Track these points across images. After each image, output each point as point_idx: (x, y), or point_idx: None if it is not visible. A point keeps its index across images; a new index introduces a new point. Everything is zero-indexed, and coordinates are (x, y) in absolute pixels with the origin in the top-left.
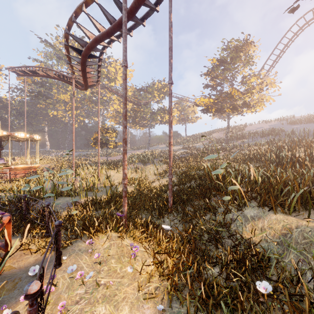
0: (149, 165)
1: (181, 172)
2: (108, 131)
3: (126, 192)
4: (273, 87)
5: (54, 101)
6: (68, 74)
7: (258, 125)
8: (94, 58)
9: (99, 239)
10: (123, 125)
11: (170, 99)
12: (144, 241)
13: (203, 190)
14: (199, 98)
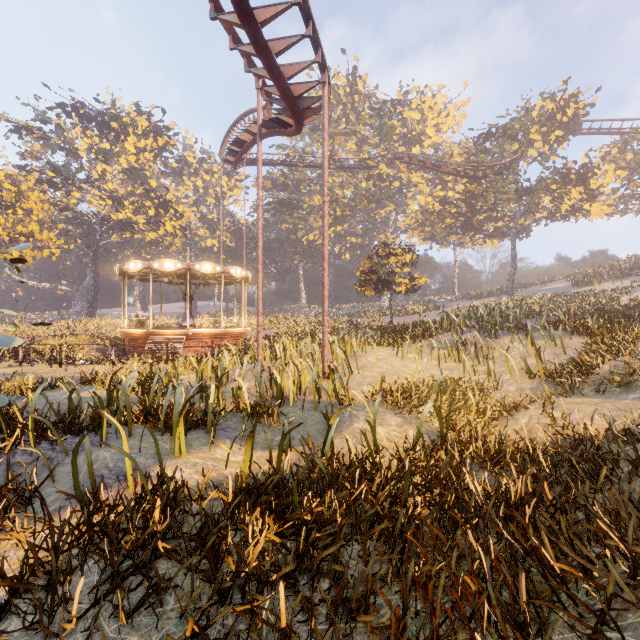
0: (508, 336)
1: None
2: (392, 250)
3: None
4: None
5: (306, 214)
6: None
7: None
8: None
9: None
10: None
11: None
12: None
13: None
14: None
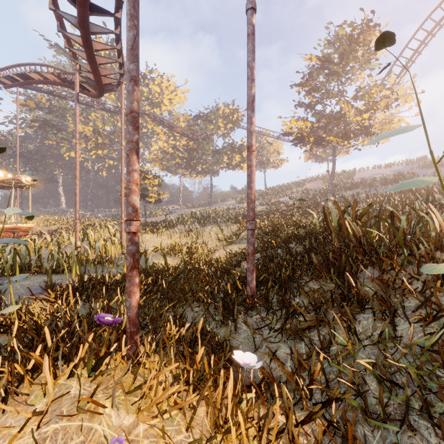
0: (210, 226)
1: (265, 231)
2: (147, 175)
3: (135, 255)
4: (408, 102)
5: (70, 136)
6: None
7: (373, 171)
8: (103, 14)
9: (23, 406)
10: (128, 74)
11: (249, 47)
12: (175, 407)
13: (330, 255)
14: (290, 121)
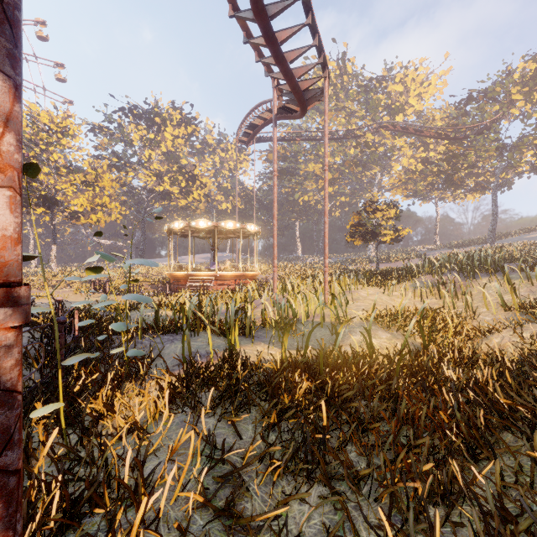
0: (486, 277)
1: None
2: (378, 206)
3: None
4: None
5: (302, 179)
6: (319, 127)
7: None
8: None
9: None
10: None
11: None
12: None
13: None
14: None
